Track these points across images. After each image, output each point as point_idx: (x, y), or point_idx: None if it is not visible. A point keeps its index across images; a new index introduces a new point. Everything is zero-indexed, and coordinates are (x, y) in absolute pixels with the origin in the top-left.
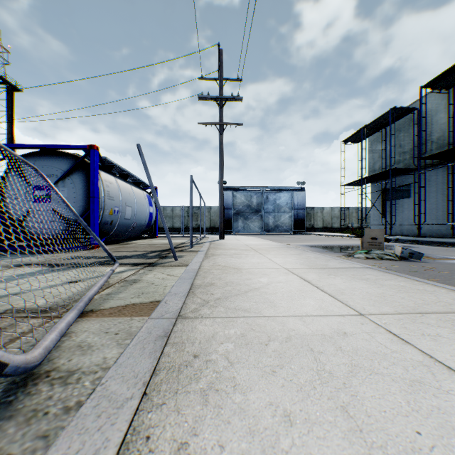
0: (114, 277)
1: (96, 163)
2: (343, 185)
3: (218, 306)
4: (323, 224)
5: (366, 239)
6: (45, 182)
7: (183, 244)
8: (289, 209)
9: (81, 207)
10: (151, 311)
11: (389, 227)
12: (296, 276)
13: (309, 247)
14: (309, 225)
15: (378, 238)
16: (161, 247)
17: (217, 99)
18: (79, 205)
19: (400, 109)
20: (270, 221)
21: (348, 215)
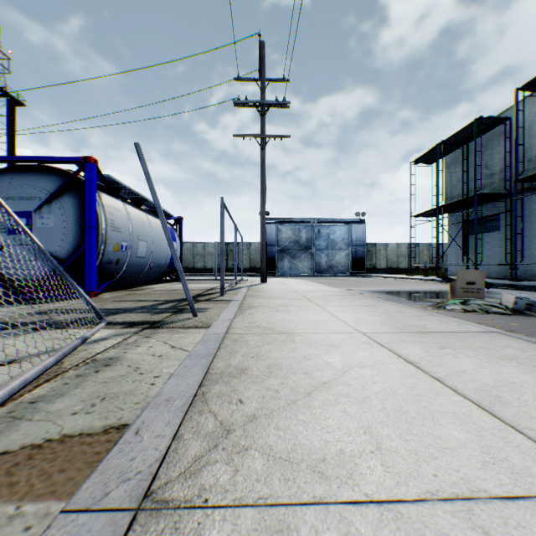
0: (79, 352)
1: (93, 182)
2: (414, 216)
3: (250, 449)
4: (387, 264)
5: (459, 284)
6: (24, 207)
7: (212, 289)
8: (346, 245)
9: (73, 241)
10: (87, 472)
11: (474, 268)
12: (388, 352)
13: (377, 293)
14: (370, 264)
15: (476, 283)
16: (182, 295)
17: (257, 106)
18: (70, 237)
19: (488, 120)
20: (322, 260)
21: (417, 252)
